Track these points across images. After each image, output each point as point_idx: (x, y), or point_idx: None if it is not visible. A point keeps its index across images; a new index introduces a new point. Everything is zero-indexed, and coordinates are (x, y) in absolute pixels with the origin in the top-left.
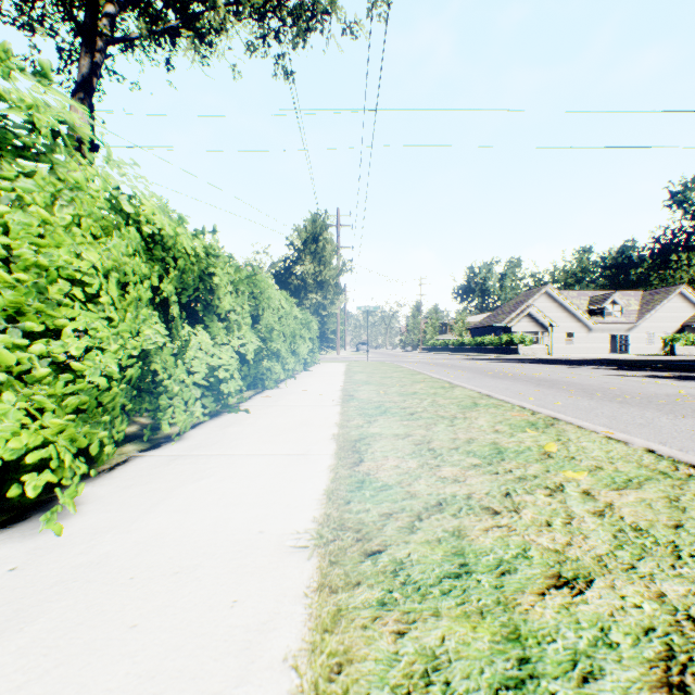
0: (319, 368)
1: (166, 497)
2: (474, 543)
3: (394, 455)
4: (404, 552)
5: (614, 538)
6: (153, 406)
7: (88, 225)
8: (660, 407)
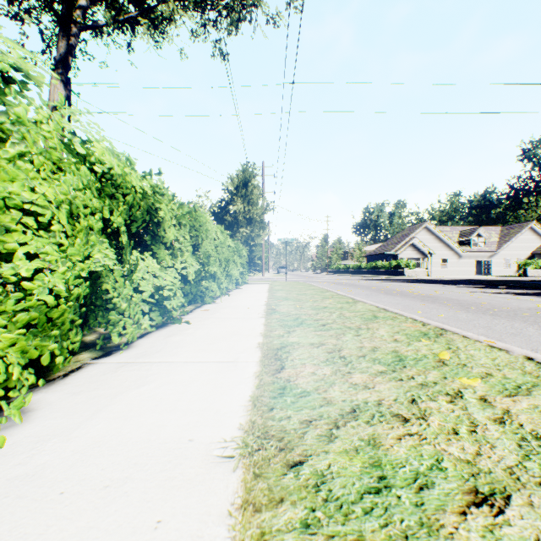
0: (248, 287)
1: (109, 404)
2: (389, 453)
3: (311, 362)
4: (324, 463)
5: (519, 447)
6: (106, 320)
7: (41, 161)
8: (525, 319)
